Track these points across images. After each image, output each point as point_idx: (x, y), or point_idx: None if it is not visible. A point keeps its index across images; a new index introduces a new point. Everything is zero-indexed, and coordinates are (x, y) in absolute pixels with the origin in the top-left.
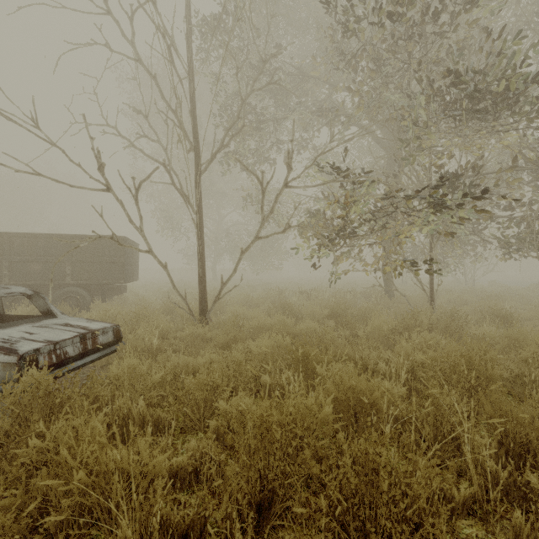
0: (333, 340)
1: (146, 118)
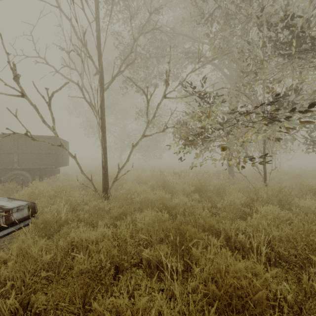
0: (200, 213)
1: (67, 53)
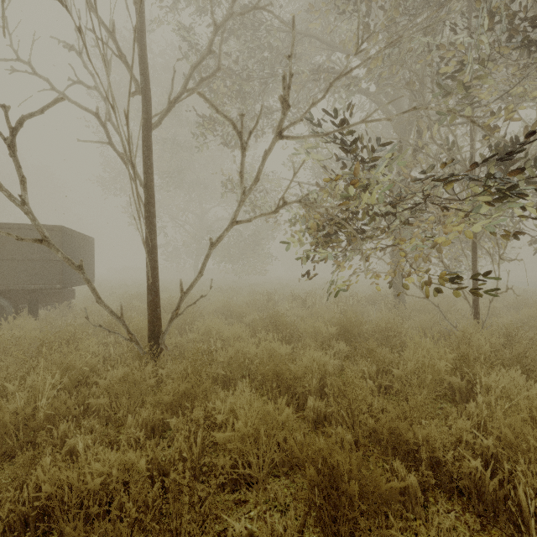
0: (362, 395)
1: (79, 55)
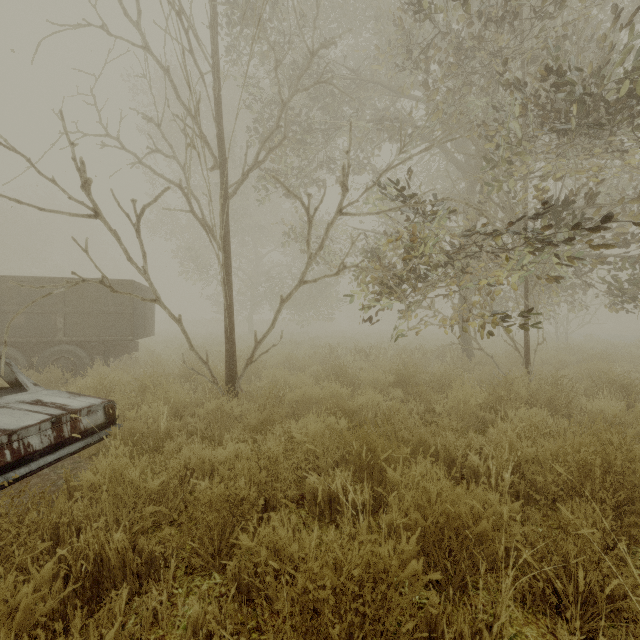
0: (403, 420)
1: (158, 127)
